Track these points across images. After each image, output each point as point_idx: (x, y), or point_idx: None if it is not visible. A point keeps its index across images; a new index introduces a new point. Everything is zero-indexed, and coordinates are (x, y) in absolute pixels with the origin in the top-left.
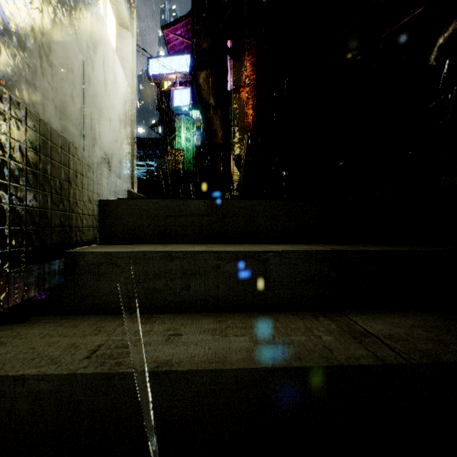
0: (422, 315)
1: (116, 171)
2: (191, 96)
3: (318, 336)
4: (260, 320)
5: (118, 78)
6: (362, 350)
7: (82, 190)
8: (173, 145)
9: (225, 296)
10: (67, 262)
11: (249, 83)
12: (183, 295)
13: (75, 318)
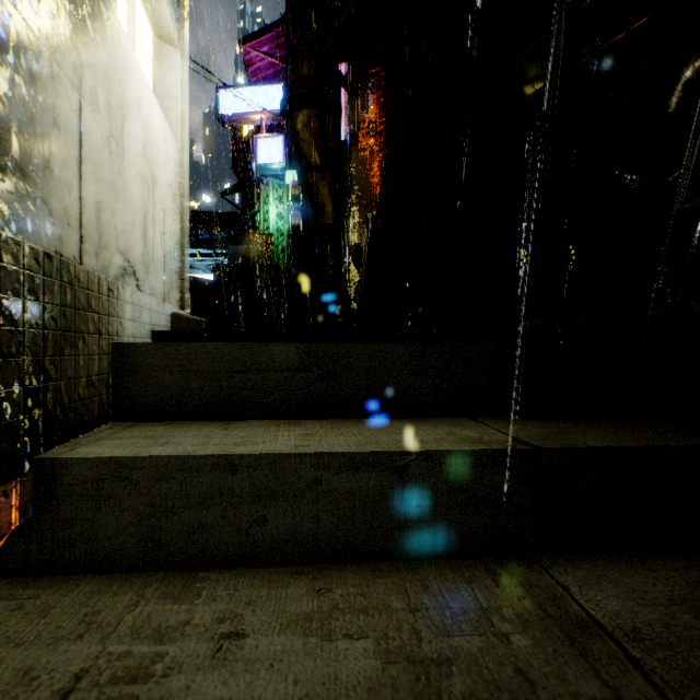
0: (681, 569)
1: (150, 284)
2: (284, 149)
3: (503, 636)
4: (395, 588)
5: (155, 127)
6: (592, 683)
7: (75, 335)
8: (258, 223)
9: (330, 535)
10: (38, 478)
11: (375, 130)
12: (253, 534)
13: (51, 584)
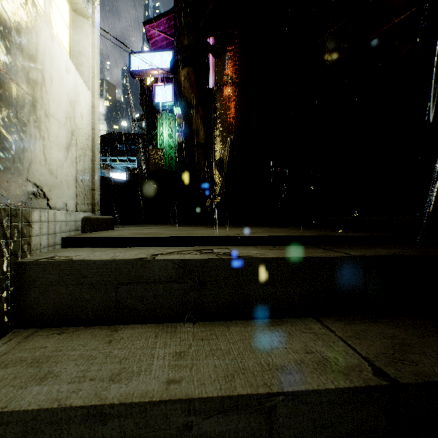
0: None
1: (62, 200)
2: (172, 93)
3: None
4: None
5: (66, 78)
6: None
7: None
8: (156, 140)
9: None
10: None
11: (231, 82)
12: None
13: None
